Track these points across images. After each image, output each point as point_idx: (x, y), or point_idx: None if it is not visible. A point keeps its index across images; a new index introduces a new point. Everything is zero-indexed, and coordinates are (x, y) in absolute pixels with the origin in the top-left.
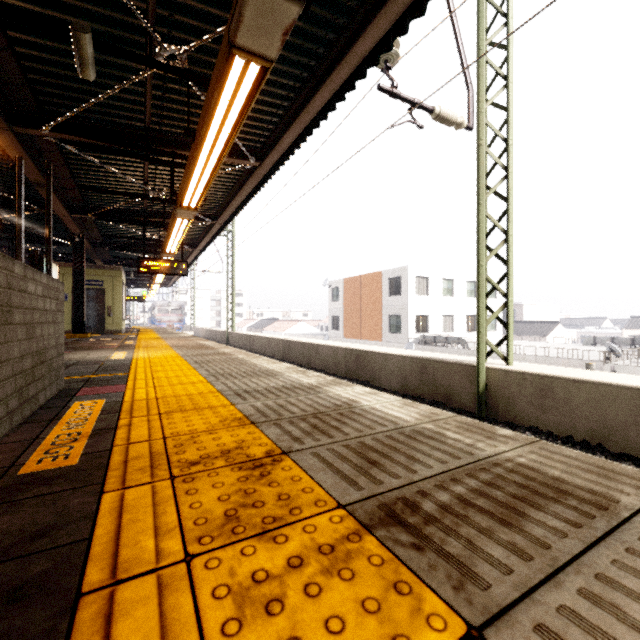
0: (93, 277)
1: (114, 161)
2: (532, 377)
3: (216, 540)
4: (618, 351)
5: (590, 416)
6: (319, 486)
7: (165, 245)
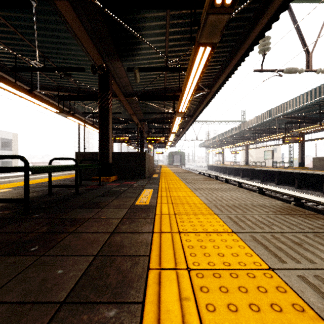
0: None
1: None
2: None
3: None
4: None
5: None
6: None
7: None
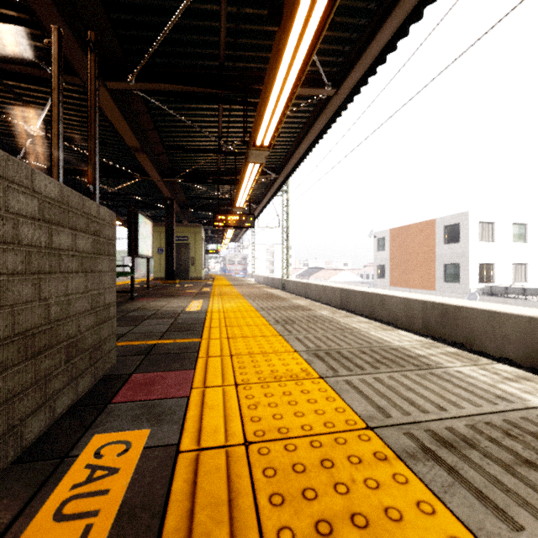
0: (181, 234)
1: (193, 117)
2: None
3: None
4: None
5: None
6: None
7: (236, 198)
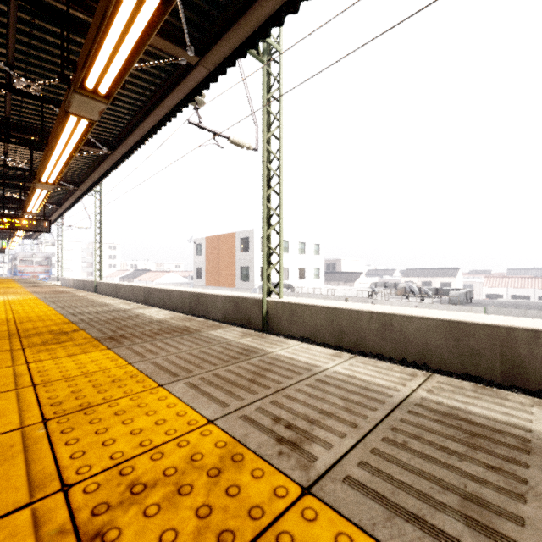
0: None
1: None
2: (288, 305)
3: (36, 346)
4: (376, 291)
5: (310, 324)
6: (89, 335)
7: (26, 206)
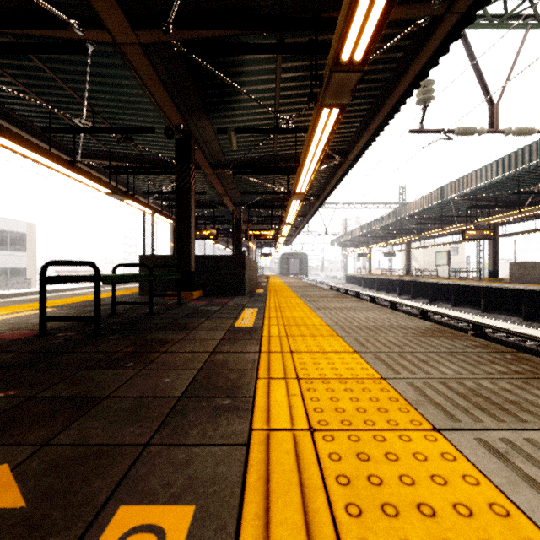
0: None
1: None
2: None
3: None
4: None
5: None
6: None
7: None
